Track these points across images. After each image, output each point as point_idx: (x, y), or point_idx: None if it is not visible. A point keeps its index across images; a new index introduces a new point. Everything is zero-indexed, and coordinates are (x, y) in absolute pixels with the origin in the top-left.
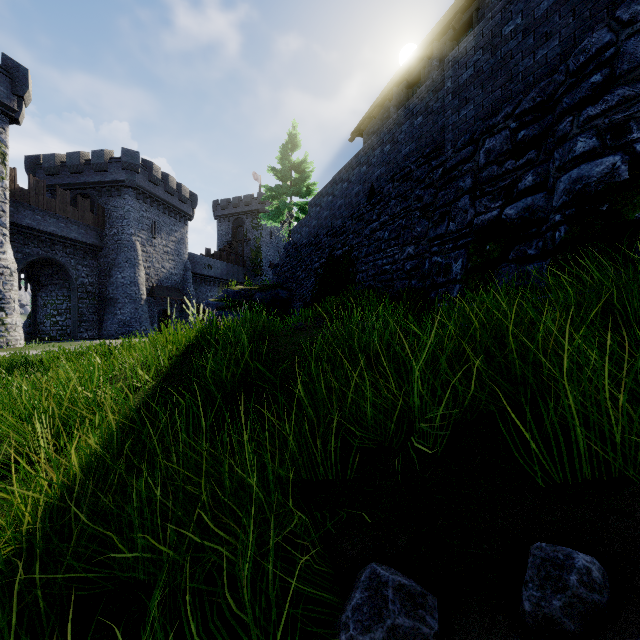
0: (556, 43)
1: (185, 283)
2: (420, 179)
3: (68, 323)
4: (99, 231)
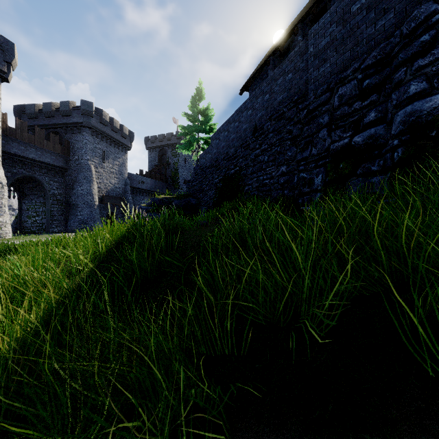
0: (392, 15)
1: (125, 194)
2: (290, 118)
3: (43, 221)
4: (65, 157)
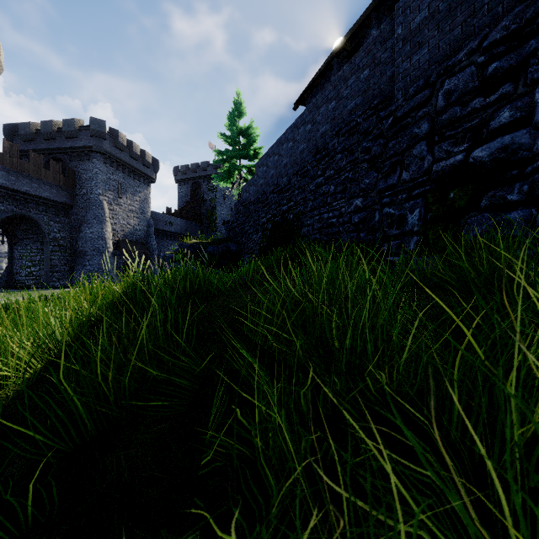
0: None
1: (148, 238)
2: (367, 131)
3: (41, 273)
4: (70, 191)
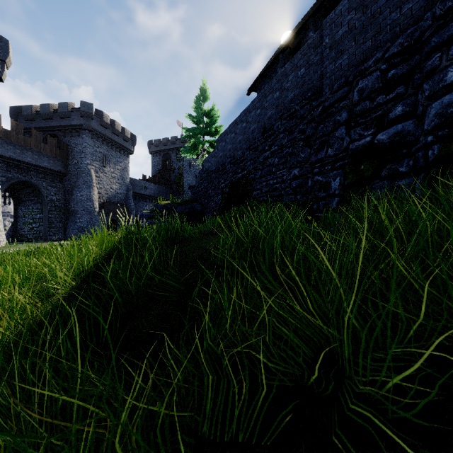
0: None
1: (127, 200)
2: (303, 116)
3: (41, 229)
4: (64, 161)
